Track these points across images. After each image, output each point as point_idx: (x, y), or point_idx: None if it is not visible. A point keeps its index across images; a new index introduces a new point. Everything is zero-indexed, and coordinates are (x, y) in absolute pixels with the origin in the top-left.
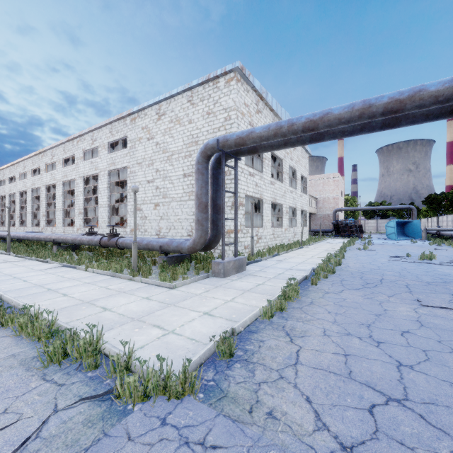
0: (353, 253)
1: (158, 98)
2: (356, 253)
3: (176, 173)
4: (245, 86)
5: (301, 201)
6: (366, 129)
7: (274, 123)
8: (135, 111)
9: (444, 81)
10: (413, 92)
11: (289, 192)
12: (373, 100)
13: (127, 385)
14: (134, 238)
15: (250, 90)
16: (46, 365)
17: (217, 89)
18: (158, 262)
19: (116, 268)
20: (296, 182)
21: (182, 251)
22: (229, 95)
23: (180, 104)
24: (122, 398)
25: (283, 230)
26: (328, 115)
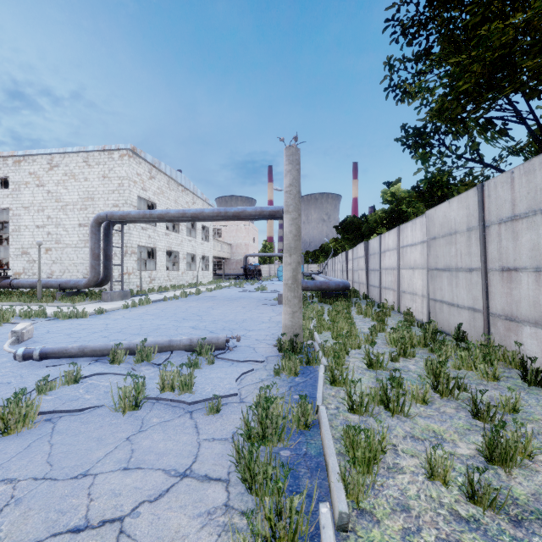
0: (227, 289)
1: (51, 150)
2: (229, 289)
3: (71, 222)
4: (137, 160)
5: (203, 248)
6: (192, 220)
7: (142, 211)
8: (21, 155)
9: (210, 210)
10: (200, 211)
11: (187, 241)
12: (187, 211)
13: (63, 315)
14: (39, 277)
15: (143, 162)
16: (24, 318)
17: (112, 159)
18: (57, 296)
19: (20, 300)
20: (196, 232)
21: (79, 287)
22: (123, 167)
23: (76, 162)
24: (62, 318)
25: (180, 273)
26: (168, 214)
